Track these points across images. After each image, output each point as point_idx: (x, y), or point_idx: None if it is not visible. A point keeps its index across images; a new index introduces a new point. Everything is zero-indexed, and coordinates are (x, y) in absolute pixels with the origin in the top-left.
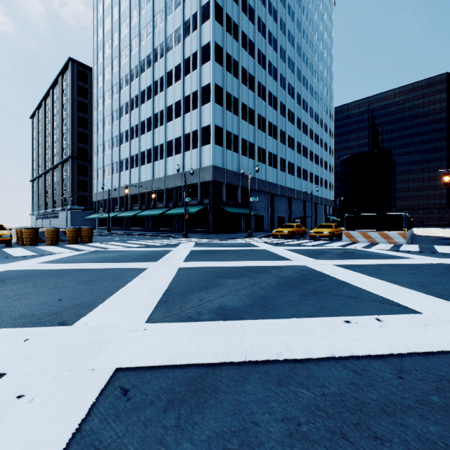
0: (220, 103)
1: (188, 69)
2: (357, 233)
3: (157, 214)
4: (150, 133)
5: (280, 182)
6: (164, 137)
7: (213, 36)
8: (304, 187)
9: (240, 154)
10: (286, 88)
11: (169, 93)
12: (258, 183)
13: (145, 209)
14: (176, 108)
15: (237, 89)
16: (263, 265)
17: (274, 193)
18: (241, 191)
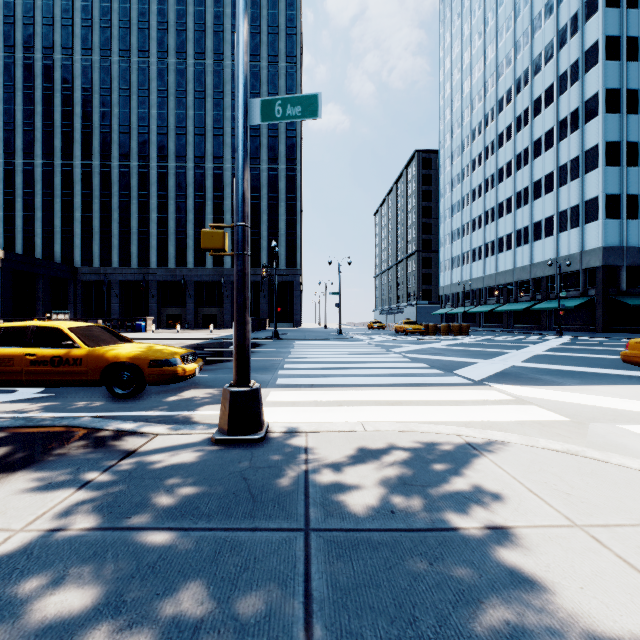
0: (615, 163)
1: (563, 132)
2: None
3: (521, 309)
4: (510, 216)
5: None
6: (529, 219)
7: (602, 84)
8: None
9: None
10: None
11: (535, 166)
12: None
13: (504, 303)
14: (545, 182)
15: None
16: (617, 349)
17: None
18: None
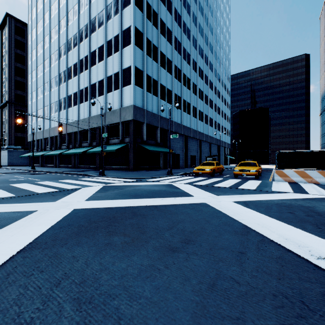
0: (140, 47)
1: (110, 14)
2: (292, 171)
3: (80, 152)
4: (76, 78)
5: (192, 126)
6: (88, 80)
7: None
8: (210, 132)
9: (159, 98)
10: (197, 48)
11: (92, 39)
12: (175, 126)
13: (72, 147)
14: (99, 53)
15: (156, 38)
16: None
17: (188, 135)
18: (160, 132)
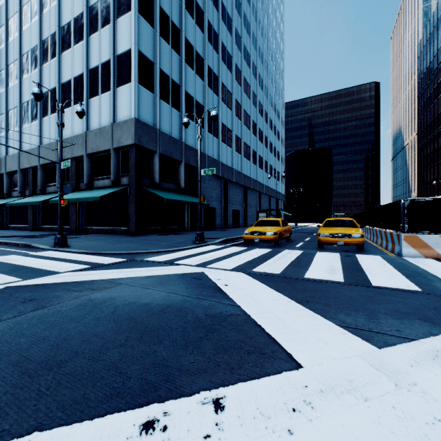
0: (149, 20)
1: None
2: (438, 237)
3: (38, 201)
4: (36, 72)
5: (235, 166)
6: (56, 76)
7: None
8: (260, 176)
9: (183, 113)
10: (242, 49)
11: (64, 4)
12: (209, 163)
13: (29, 194)
14: (75, 27)
15: (178, 14)
16: None
17: (229, 179)
18: (185, 171)
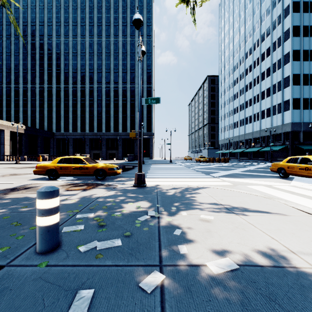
0: (297, 84)
1: (274, 69)
2: None
3: (255, 150)
4: (251, 107)
5: None
6: (259, 109)
7: (291, 48)
8: None
9: None
10: None
11: (262, 84)
12: None
13: (248, 148)
14: (266, 92)
15: None
16: None
17: None
18: None
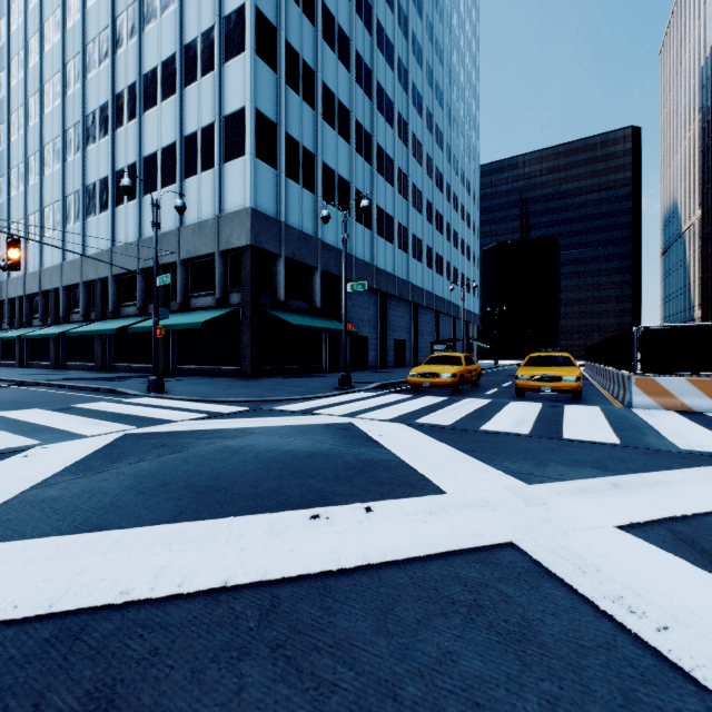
0: (270, 63)
1: None
2: (683, 381)
3: (113, 328)
4: (107, 141)
5: (398, 271)
6: (136, 146)
7: None
8: (438, 286)
9: (320, 196)
10: (409, 90)
11: (148, 42)
12: (357, 268)
13: (97, 318)
14: (164, 75)
15: (312, 48)
16: None
17: (388, 292)
18: (321, 281)
